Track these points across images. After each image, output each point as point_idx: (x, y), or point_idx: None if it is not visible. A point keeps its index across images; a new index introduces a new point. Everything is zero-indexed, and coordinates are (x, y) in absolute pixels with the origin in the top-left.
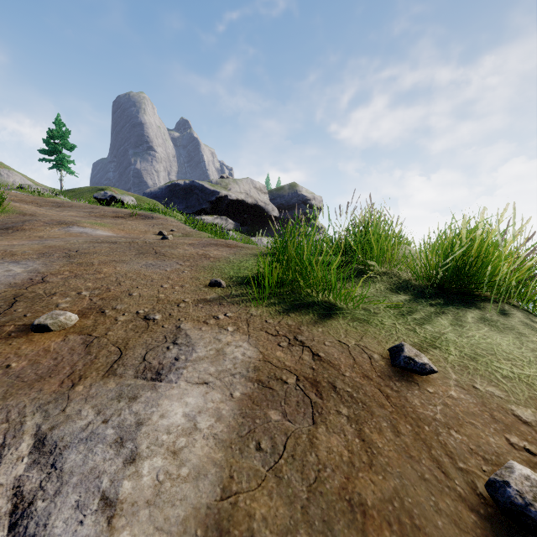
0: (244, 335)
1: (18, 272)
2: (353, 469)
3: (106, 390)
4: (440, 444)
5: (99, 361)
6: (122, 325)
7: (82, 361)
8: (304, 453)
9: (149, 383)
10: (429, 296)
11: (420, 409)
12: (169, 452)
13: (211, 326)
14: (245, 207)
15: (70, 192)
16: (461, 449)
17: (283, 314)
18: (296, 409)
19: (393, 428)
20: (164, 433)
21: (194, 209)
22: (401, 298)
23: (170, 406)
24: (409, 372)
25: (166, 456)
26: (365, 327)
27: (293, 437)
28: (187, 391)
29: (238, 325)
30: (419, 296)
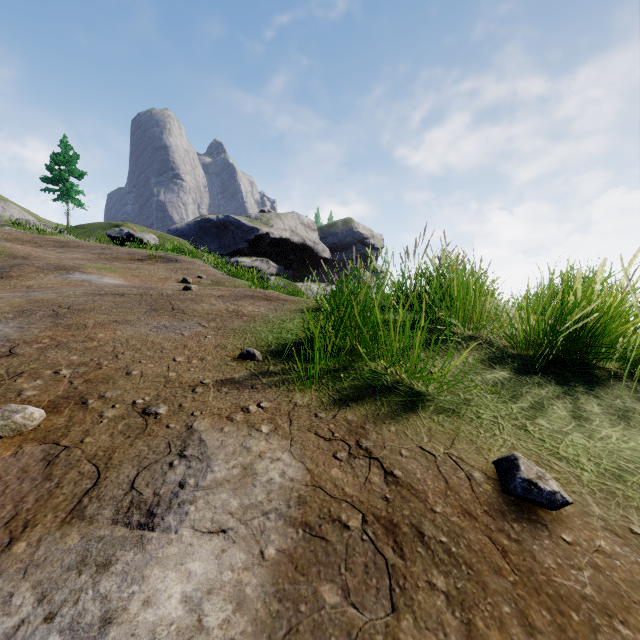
0: (284, 439)
1: None
2: None
3: (63, 550)
4: None
5: (62, 491)
6: (107, 426)
7: (35, 492)
8: None
9: (134, 532)
10: (534, 371)
11: (559, 577)
12: None
13: (237, 425)
14: (290, 247)
15: (78, 229)
16: None
17: (339, 402)
18: (364, 581)
19: (521, 617)
20: (147, 639)
21: (228, 249)
22: (498, 375)
23: (162, 580)
24: (531, 505)
25: None
26: (455, 424)
27: None
28: (192, 548)
29: (276, 423)
30: (522, 372)
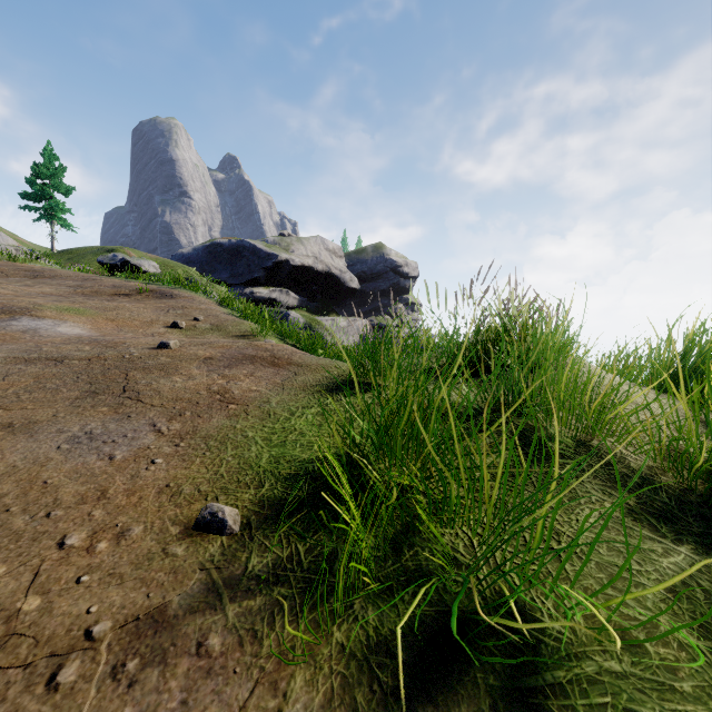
0: None
1: None
2: None
3: None
4: None
5: None
6: None
7: None
8: None
9: None
10: None
11: None
12: None
13: None
14: (313, 276)
15: (65, 254)
16: None
17: (395, 707)
18: None
19: None
20: None
21: (242, 278)
22: (680, 557)
23: None
24: None
25: None
26: None
27: None
28: None
29: None
30: None
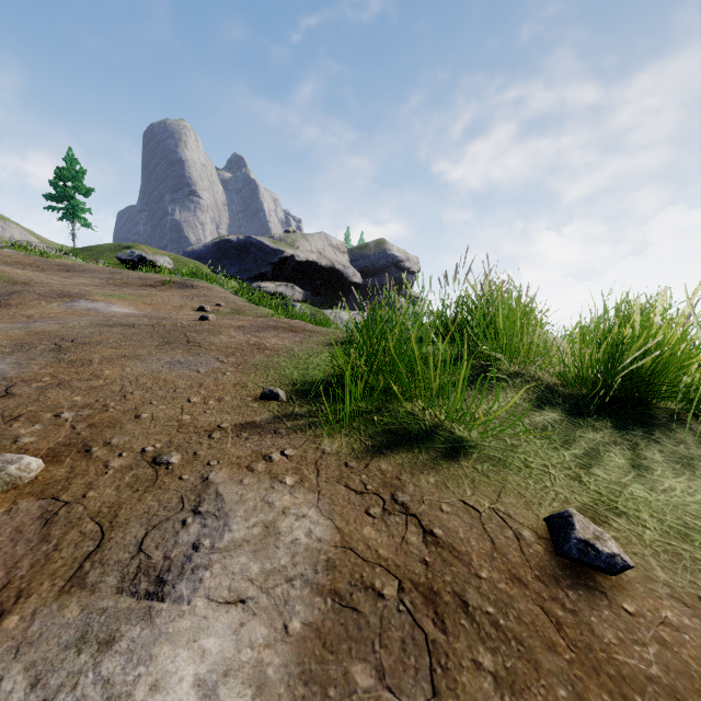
0: (311, 492)
1: None
2: None
3: (61, 625)
4: None
5: (60, 555)
6: (113, 477)
7: (30, 556)
8: None
9: (141, 603)
10: (587, 413)
11: (620, 655)
12: None
13: (258, 476)
14: (317, 271)
15: (85, 251)
16: None
17: (372, 449)
18: (401, 660)
19: None
20: None
21: (250, 273)
22: (548, 417)
23: (173, 660)
24: (587, 569)
25: None
26: (502, 474)
27: None
28: (207, 621)
29: (302, 474)
30: (574, 413)
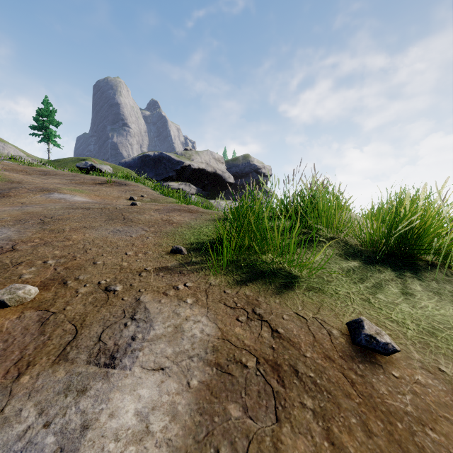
0: (203, 308)
1: None
2: None
3: (54, 381)
4: (417, 447)
5: (52, 342)
6: (81, 298)
7: (34, 343)
8: None
9: (102, 369)
10: (376, 262)
11: (389, 400)
12: None
13: (170, 298)
14: (205, 175)
15: (56, 162)
16: None
17: (240, 283)
18: (257, 402)
19: (363, 425)
20: (112, 439)
21: (162, 176)
22: (350, 264)
23: (122, 401)
24: (371, 352)
25: None
26: (321, 297)
27: (255, 441)
28: (141, 380)
29: (197, 297)
30: (367, 262)
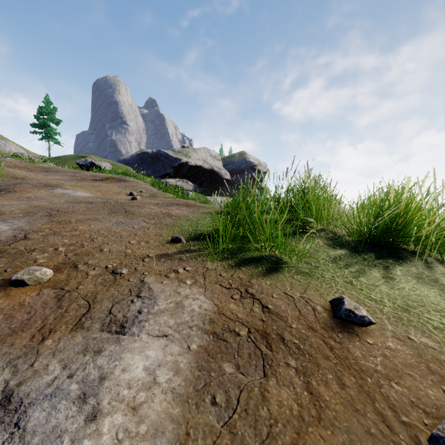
0: (201, 288)
1: (4, 229)
2: (303, 424)
3: (74, 344)
4: (382, 396)
5: (69, 314)
6: (92, 280)
7: (53, 314)
8: (256, 407)
9: (114, 336)
10: (361, 250)
11: (362, 361)
12: (129, 408)
13: (171, 280)
14: (202, 172)
15: (56, 159)
16: (403, 401)
17: (235, 267)
18: (248, 362)
19: (338, 380)
20: (125, 387)
21: (160, 173)
22: (337, 252)
23: (132, 359)
24: (350, 324)
25: (126, 412)
26: (308, 280)
27: (246, 390)
28: (148, 344)
29: (196, 279)
30: (353, 250)
